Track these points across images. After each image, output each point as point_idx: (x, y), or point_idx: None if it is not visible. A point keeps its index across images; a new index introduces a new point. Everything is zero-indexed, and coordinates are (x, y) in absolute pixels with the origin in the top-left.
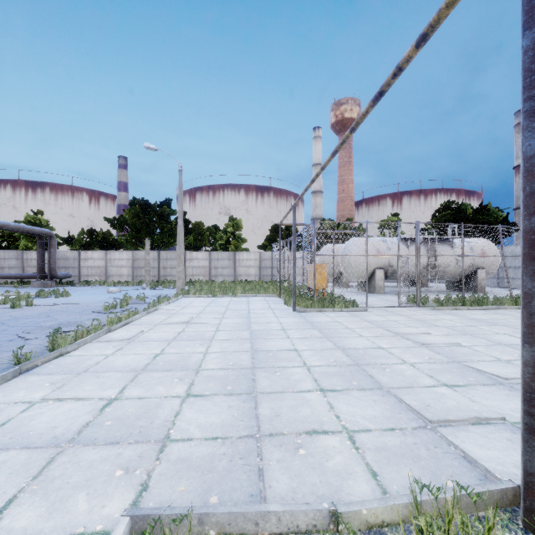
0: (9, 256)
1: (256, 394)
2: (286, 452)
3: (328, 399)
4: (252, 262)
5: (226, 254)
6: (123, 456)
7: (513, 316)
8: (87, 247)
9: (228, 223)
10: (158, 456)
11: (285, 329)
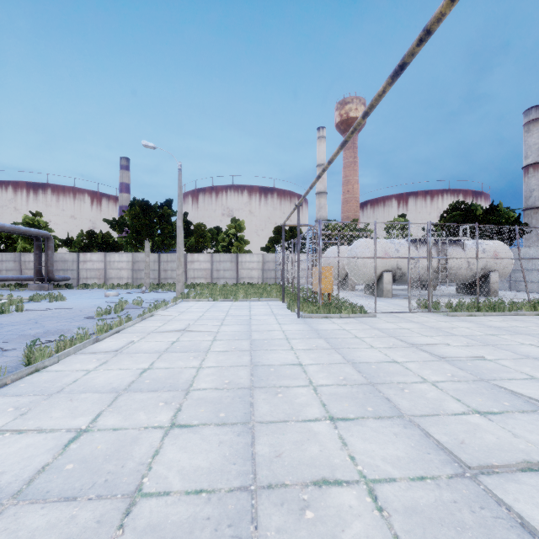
0: (7, 258)
1: (253, 425)
2: (288, 515)
3: (340, 431)
4: (255, 265)
5: (229, 256)
6: (76, 521)
7: (534, 323)
8: (86, 248)
9: (230, 224)
10: (122, 522)
11: (288, 339)
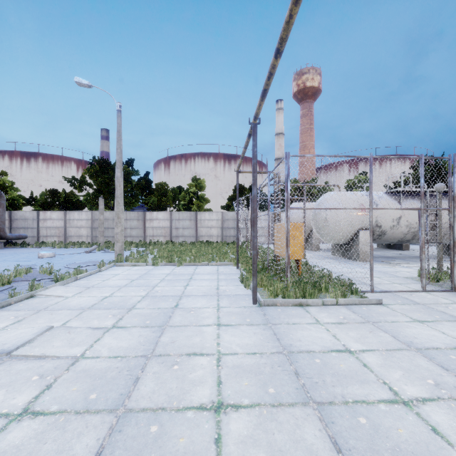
0: None
1: None
2: None
3: None
4: (214, 223)
5: (188, 214)
6: None
7: None
8: (46, 207)
9: (191, 183)
10: None
11: (222, 408)
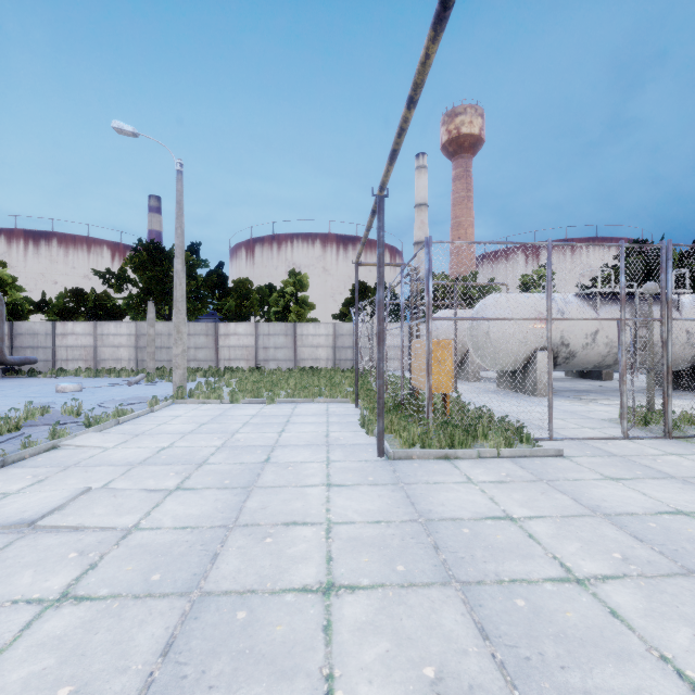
0: None
1: None
2: None
3: None
4: (323, 340)
5: (282, 327)
6: None
7: None
8: (67, 315)
9: (287, 280)
10: None
11: (332, 590)
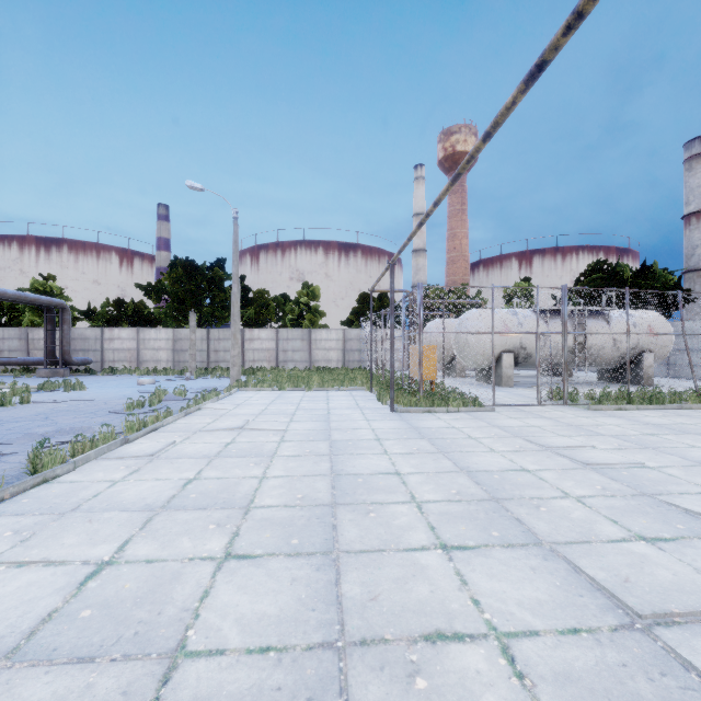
0: (10, 335)
1: (337, 555)
2: (391, 685)
3: (457, 564)
4: (334, 344)
5: (299, 332)
6: (94, 693)
7: None
8: (113, 322)
9: (301, 291)
10: (158, 693)
11: (380, 439)
